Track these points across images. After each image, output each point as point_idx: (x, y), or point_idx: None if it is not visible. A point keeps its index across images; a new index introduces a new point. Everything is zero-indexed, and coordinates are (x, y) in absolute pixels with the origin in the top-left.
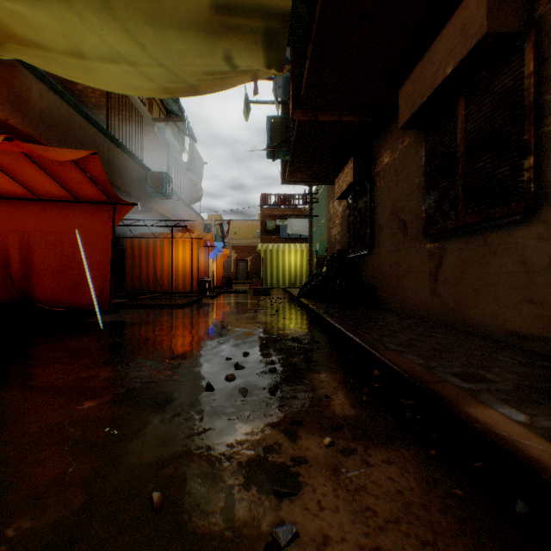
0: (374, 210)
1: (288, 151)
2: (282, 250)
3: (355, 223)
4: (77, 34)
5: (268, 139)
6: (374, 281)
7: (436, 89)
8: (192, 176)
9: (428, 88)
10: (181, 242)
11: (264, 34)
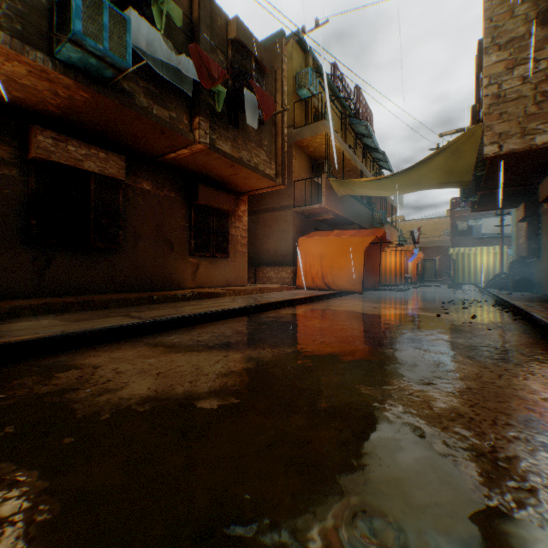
0: (539, 234)
1: (475, 197)
2: (473, 253)
3: (527, 240)
4: (383, 192)
5: (459, 193)
6: (538, 277)
7: (545, 196)
8: (391, 201)
9: (543, 194)
10: (393, 253)
11: (459, 185)
